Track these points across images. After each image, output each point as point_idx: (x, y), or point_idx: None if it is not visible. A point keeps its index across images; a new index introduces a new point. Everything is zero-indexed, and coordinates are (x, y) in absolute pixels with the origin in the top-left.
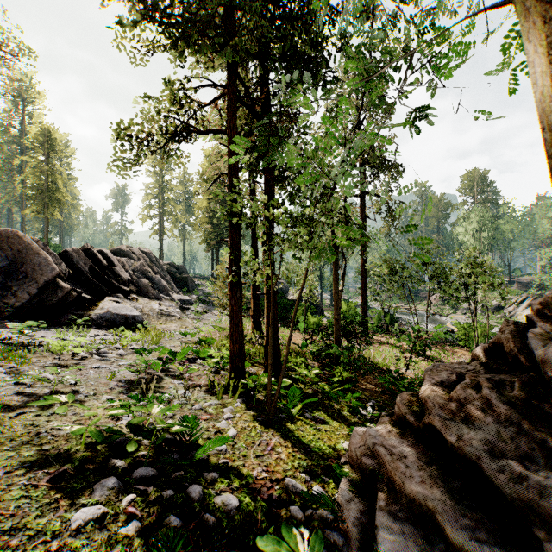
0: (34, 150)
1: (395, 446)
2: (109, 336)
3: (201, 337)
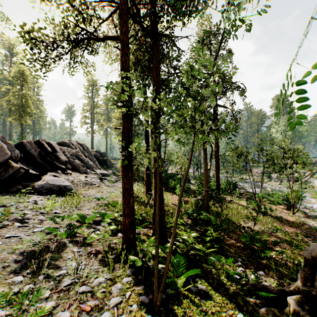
0: (14, 82)
1: None
2: (43, 201)
3: (109, 201)
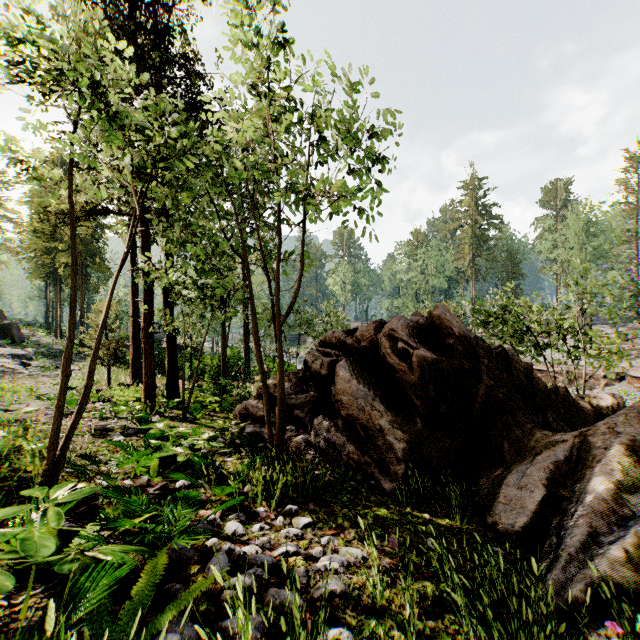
0: None
1: (255, 404)
2: None
3: None
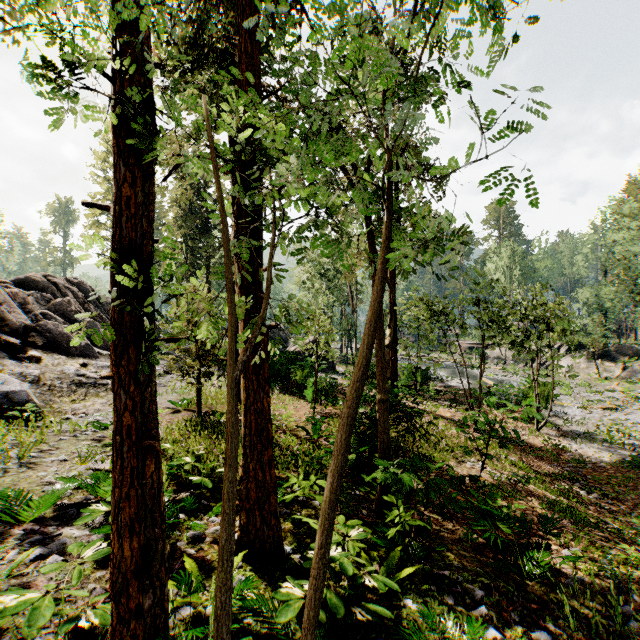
0: None
1: None
2: None
3: None
